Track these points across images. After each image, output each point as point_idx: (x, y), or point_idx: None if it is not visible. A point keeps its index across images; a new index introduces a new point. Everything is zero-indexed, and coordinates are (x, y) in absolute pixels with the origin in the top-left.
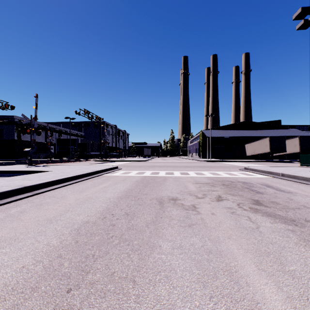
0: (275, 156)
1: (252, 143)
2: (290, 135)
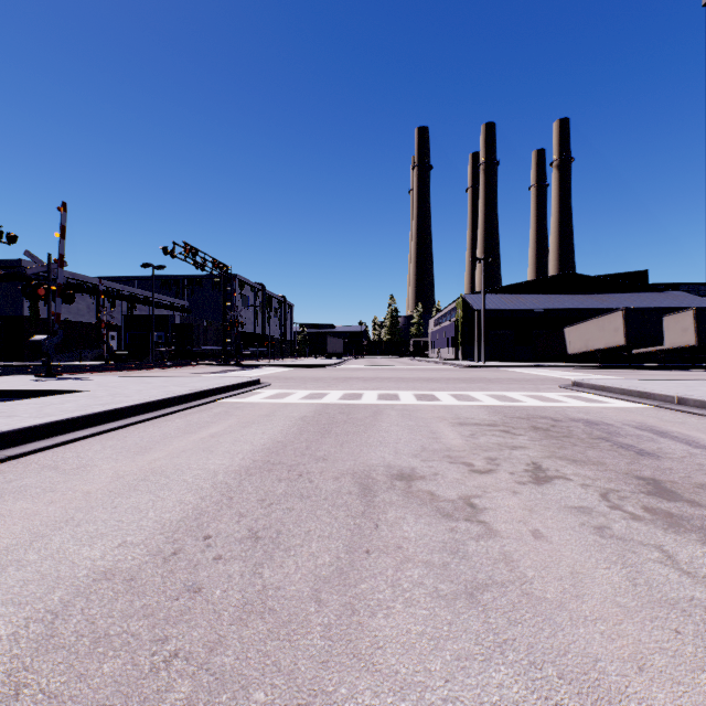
0: (636, 356)
1: (581, 324)
2: (670, 306)
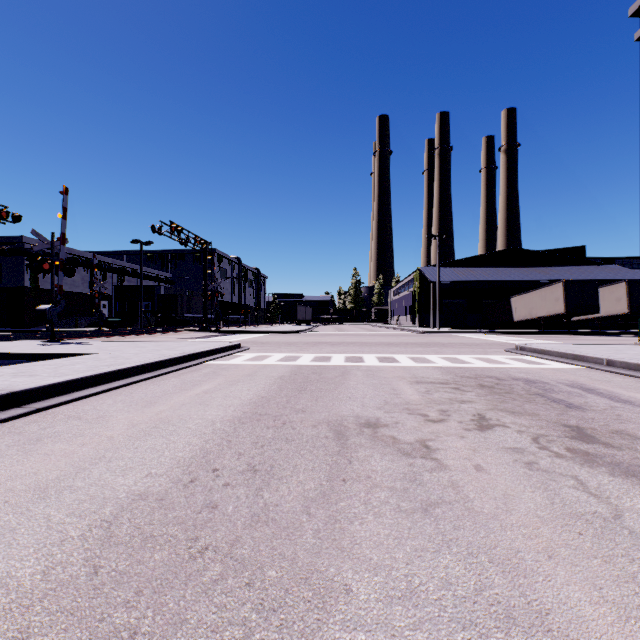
0: (575, 323)
1: (525, 294)
2: (605, 278)
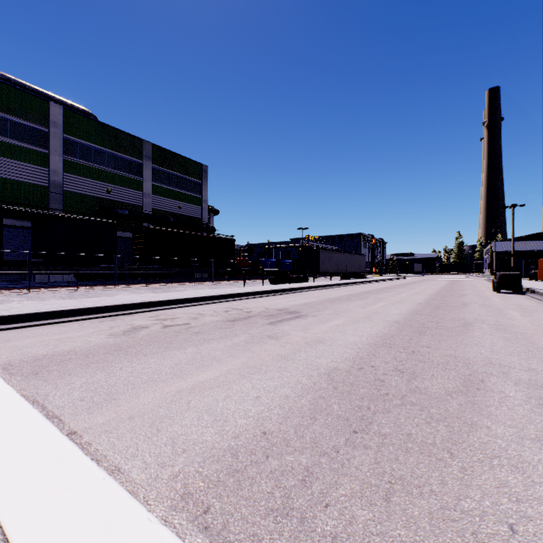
0: None
1: None
2: None
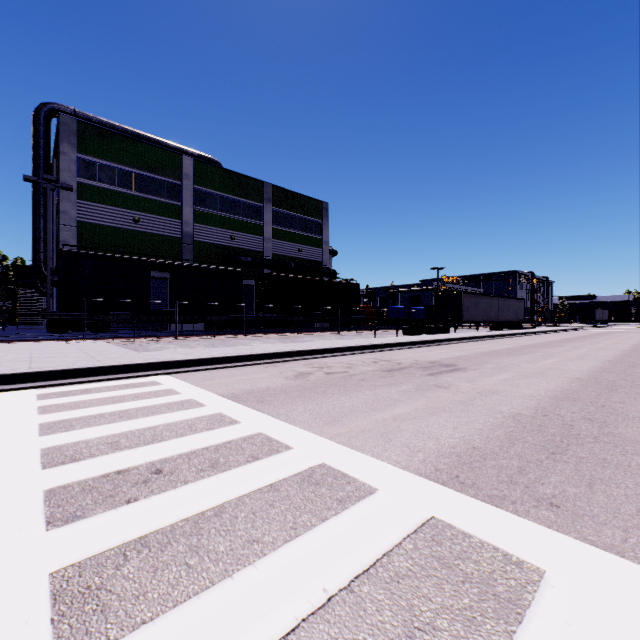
0: None
1: None
2: None
